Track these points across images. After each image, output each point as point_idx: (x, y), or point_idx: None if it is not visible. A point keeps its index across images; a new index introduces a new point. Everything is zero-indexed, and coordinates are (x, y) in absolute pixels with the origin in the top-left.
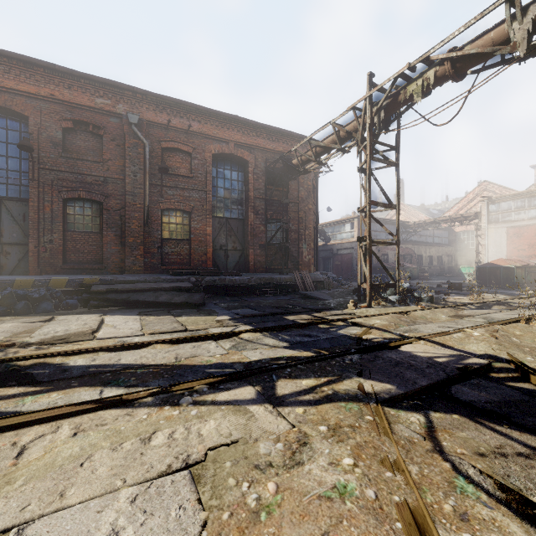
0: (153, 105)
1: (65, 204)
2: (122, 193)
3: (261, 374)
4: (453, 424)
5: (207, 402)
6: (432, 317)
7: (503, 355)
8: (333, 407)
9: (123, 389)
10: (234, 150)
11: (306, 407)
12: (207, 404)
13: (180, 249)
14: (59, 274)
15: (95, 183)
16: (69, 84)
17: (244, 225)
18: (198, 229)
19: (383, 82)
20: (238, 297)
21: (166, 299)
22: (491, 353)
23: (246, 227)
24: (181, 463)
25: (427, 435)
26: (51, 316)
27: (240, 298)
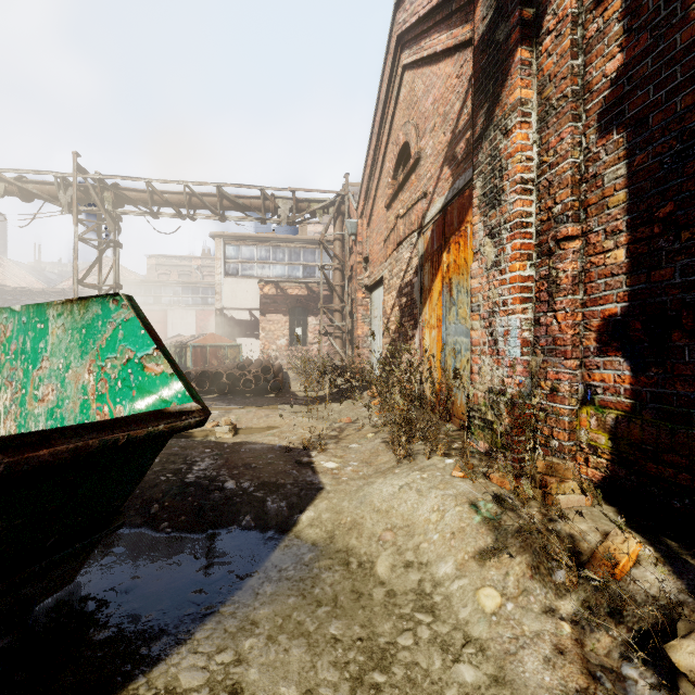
0: None
1: None
2: None
3: None
4: None
5: None
6: None
7: None
8: None
9: None
10: None
11: None
12: None
13: None
14: None
15: None
16: None
17: None
18: None
19: None
20: None
21: None
22: None
23: None
24: None
25: None
26: None
27: None
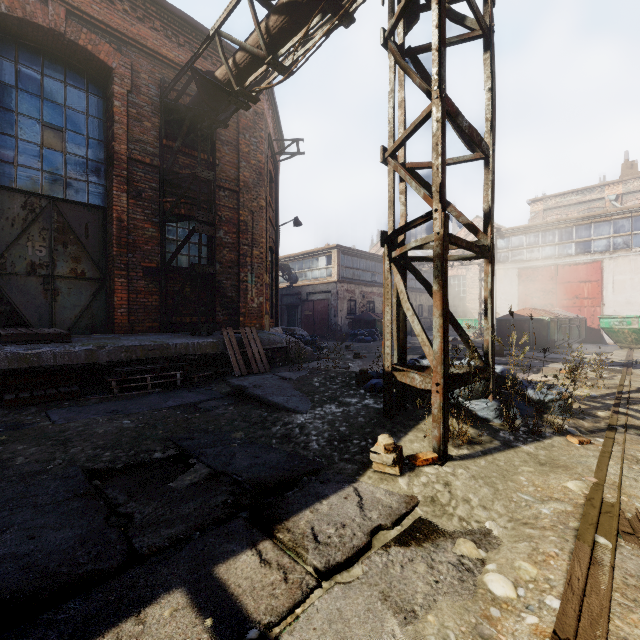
0: None
1: None
2: None
3: None
4: None
5: None
6: None
7: None
8: None
9: None
10: (68, 26)
11: None
12: None
13: None
14: None
15: None
16: None
17: (107, 222)
18: None
19: None
20: (40, 408)
21: None
22: None
23: (109, 225)
24: None
25: None
26: None
27: (45, 411)
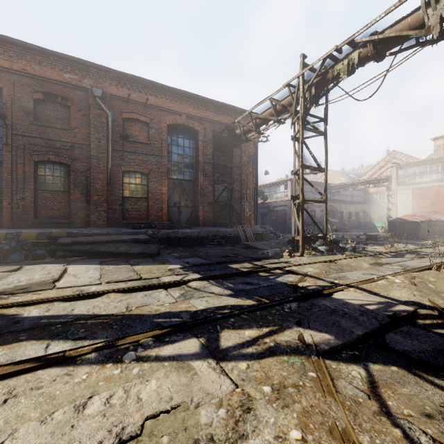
0: (115, 80)
1: (36, 166)
2: (88, 157)
3: (206, 325)
4: (393, 377)
5: (150, 358)
6: (356, 265)
7: (426, 302)
8: (276, 362)
9: (70, 342)
10: (186, 121)
11: (249, 361)
12: (150, 360)
13: (139, 206)
14: (30, 227)
15: (64, 148)
16: (40, 60)
17: (195, 186)
18: (154, 188)
19: (314, 62)
20: (189, 247)
21: (125, 250)
22: (414, 299)
23: (196, 187)
24: (113, 439)
25: (371, 393)
26: (19, 265)
27: (191, 248)
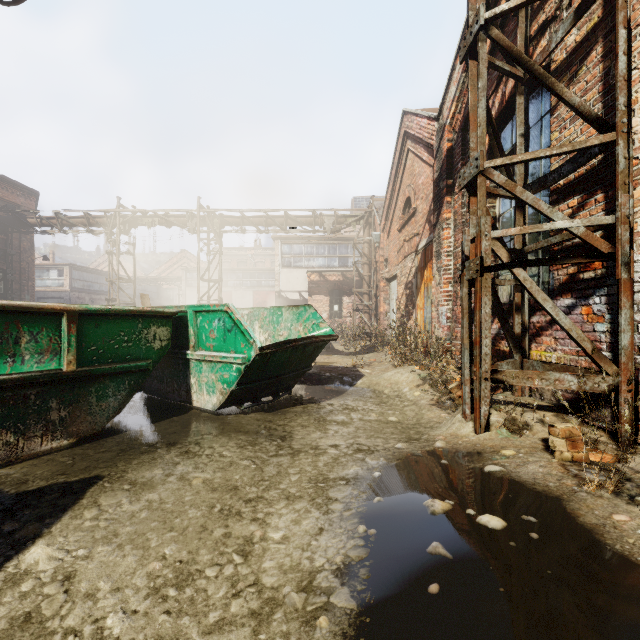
0: None
1: None
2: None
3: None
4: None
5: None
6: None
7: None
8: None
9: None
10: None
11: None
12: None
13: None
14: None
15: None
16: None
17: None
18: None
19: (129, 210)
20: None
21: None
22: None
23: None
24: None
25: None
26: None
27: None
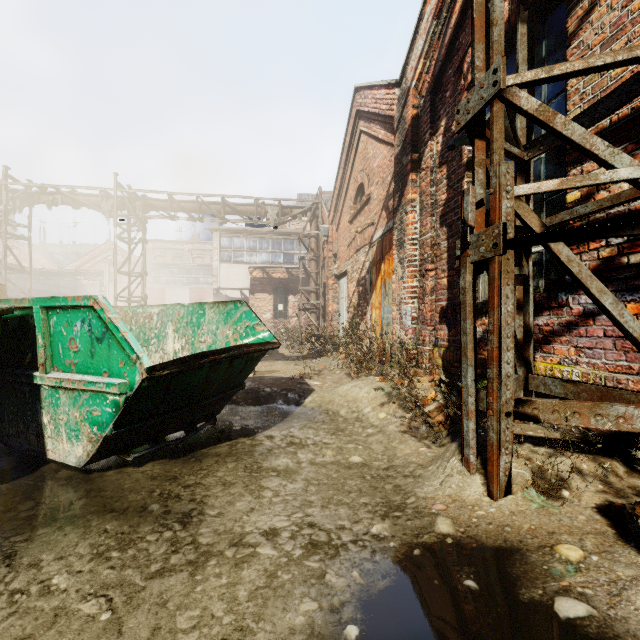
0: None
1: None
2: None
3: None
4: None
5: None
6: None
7: None
8: None
9: None
10: None
11: None
12: None
13: None
14: None
15: None
16: None
17: None
18: None
19: (21, 183)
20: None
21: None
22: None
23: None
24: None
25: None
26: None
27: None
